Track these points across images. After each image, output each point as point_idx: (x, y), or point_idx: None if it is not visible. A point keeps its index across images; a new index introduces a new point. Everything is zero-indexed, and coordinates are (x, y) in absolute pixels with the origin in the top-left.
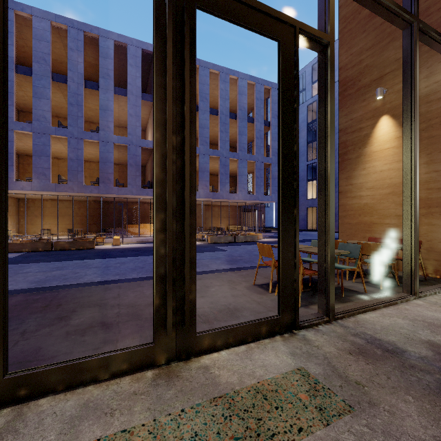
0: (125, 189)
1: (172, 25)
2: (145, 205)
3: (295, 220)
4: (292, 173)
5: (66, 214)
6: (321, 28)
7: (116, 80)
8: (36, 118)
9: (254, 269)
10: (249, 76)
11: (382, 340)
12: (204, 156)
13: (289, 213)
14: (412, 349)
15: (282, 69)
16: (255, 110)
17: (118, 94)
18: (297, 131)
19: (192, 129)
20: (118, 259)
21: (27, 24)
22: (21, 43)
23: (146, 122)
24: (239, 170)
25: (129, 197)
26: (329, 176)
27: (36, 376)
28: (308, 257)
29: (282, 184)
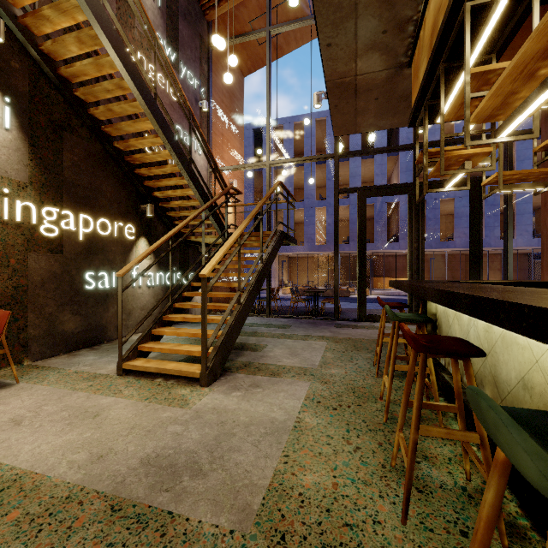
0: (372, 245)
1: (414, 204)
2: (389, 258)
3: (480, 274)
4: (478, 251)
5: (320, 269)
6: (504, 169)
7: (361, 140)
8: (306, 196)
9: None
10: None
11: None
12: (462, 198)
13: (476, 270)
14: None
15: (471, 203)
16: None
17: (365, 158)
18: (481, 230)
19: (422, 240)
20: (372, 304)
21: (299, 127)
22: (294, 140)
23: (390, 173)
24: (517, 208)
25: (375, 252)
26: (507, 250)
27: (373, 316)
28: None
29: (471, 257)
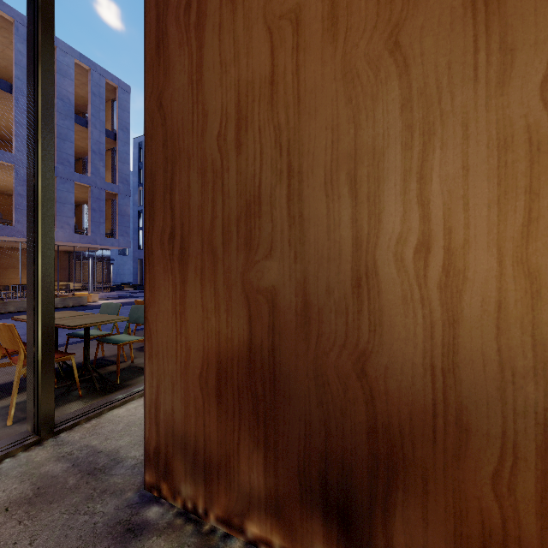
0: None
1: None
2: None
3: None
4: None
5: None
6: None
7: None
8: None
9: (2, 360)
10: (78, 54)
11: (102, 452)
12: None
13: None
14: (135, 453)
15: None
16: (90, 109)
17: None
18: None
19: None
20: None
21: None
22: None
23: None
24: (59, 194)
25: None
26: (39, 199)
27: None
28: (95, 328)
29: None
